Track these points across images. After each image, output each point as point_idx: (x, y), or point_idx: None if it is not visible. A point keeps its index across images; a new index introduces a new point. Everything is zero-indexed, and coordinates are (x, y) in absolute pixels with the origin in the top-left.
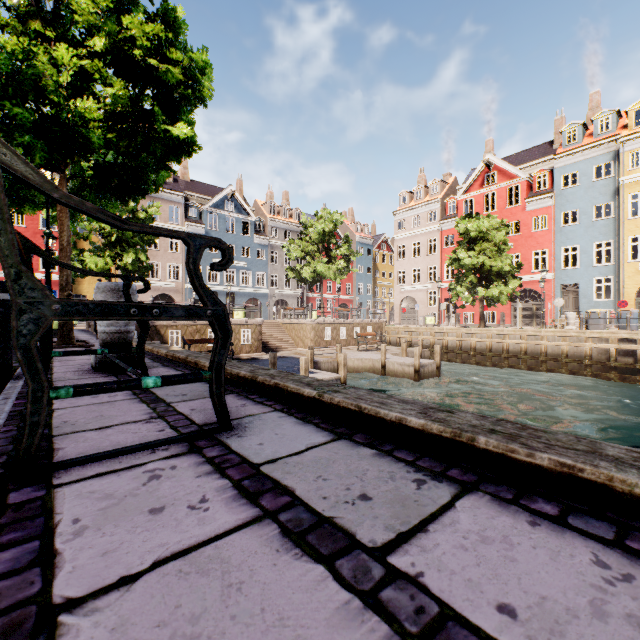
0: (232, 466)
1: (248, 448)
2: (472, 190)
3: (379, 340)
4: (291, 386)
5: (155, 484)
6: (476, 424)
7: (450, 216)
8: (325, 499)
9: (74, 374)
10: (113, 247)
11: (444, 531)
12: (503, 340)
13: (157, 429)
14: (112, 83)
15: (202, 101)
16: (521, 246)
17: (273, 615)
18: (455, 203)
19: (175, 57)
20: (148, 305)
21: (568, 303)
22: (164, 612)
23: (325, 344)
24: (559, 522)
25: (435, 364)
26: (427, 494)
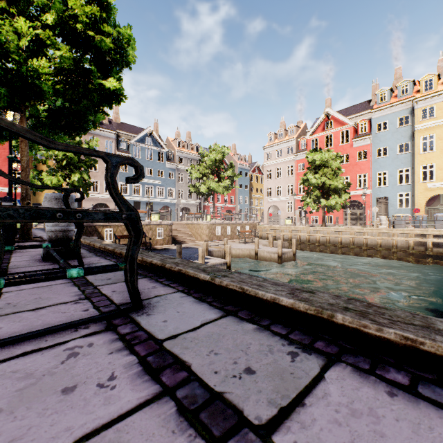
0: (140, 342)
1: (154, 325)
2: (317, 132)
3: (254, 235)
4: (190, 272)
5: (72, 362)
6: (333, 303)
7: (302, 150)
8: (216, 374)
9: (26, 263)
10: (64, 169)
11: (318, 404)
12: (338, 235)
13: (83, 309)
14: (60, 48)
15: (128, 64)
16: (349, 171)
17: None
18: (305, 141)
19: (107, 30)
20: (72, 210)
21: (381, 210)
22: None
23: (216, 238)
24: (412, 392)
25: (292, 252)
26: (300, 366)
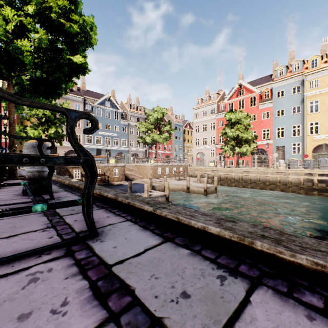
0: (92, 267)
1: (106, 251)
2: (232, 98)
3: (186, 174)
4: (137, 204)
5: (31, 287)
6: (252, 231)
7: (221, 111)
8: (156, 298)
9: (9, 196)
10: (43, 124)
11: None
12: (248, 174)
13: (48, 236)
14: (38, 31)
15: (91, 45)
16: (256, 127)
17: None
18: (224, 104)
19: (74, 18)
20: (37, 156)
21: (279, 155)
22: None
23: (158, 176)
24: (327, 315)
25: (214, 187)
26: (229, 290)
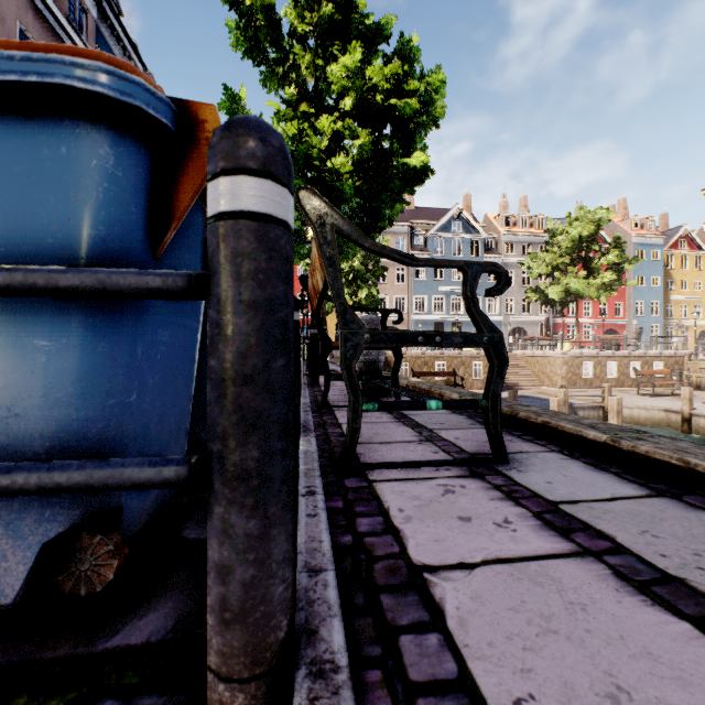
0: (524, 497)
1: (535, 484)
2: None
3: (676, 381)
4: (567, 426)
5: (452, 497)
6: None
7: None
8: (664, 557)
9: (340, 397)
10: (350, 285)
11: None
12: None
13: (431, 451)
14: (358, 135)
15: (434, 122)
16: None
17: (636, 646)
18: None
19: (412, 88)
20: (431, 333)
21: None
22: (511, 601)
23: (583, 383)
24: None
25: None
26: None
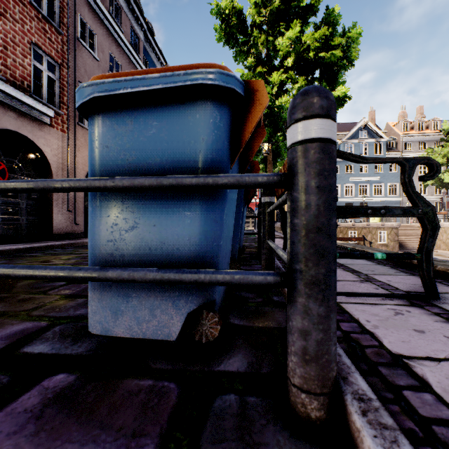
0: None
1: None
2: None
3: None
4: None
5: (403, 317)
6: None
7: None
8: None
9: None
10: None
11: None
12: None
13: (372, 287)
14: (297, 81)
15: (350, 63)
16: None
17: None
18: None
19: (336, 43)
20: (377, 207)
21: None
22: None
23: None
24: None
25: None
26: None
